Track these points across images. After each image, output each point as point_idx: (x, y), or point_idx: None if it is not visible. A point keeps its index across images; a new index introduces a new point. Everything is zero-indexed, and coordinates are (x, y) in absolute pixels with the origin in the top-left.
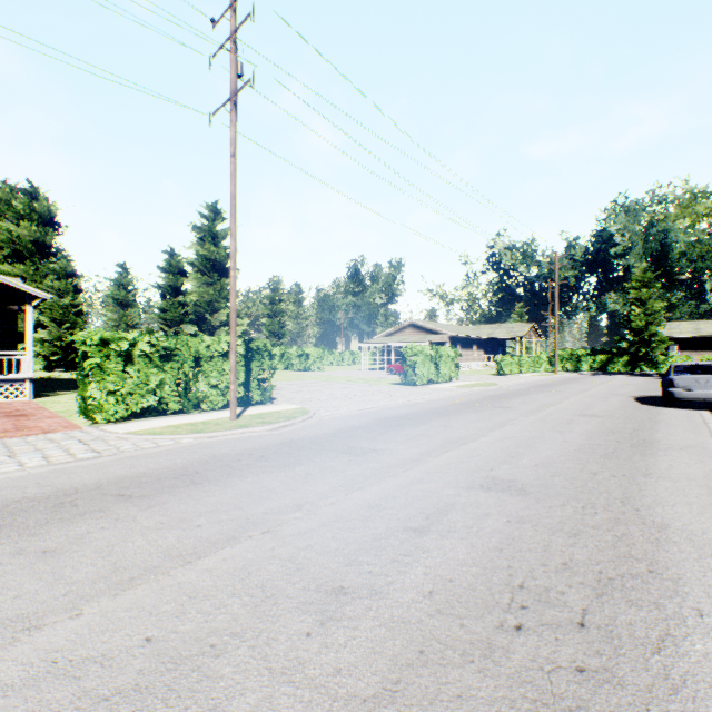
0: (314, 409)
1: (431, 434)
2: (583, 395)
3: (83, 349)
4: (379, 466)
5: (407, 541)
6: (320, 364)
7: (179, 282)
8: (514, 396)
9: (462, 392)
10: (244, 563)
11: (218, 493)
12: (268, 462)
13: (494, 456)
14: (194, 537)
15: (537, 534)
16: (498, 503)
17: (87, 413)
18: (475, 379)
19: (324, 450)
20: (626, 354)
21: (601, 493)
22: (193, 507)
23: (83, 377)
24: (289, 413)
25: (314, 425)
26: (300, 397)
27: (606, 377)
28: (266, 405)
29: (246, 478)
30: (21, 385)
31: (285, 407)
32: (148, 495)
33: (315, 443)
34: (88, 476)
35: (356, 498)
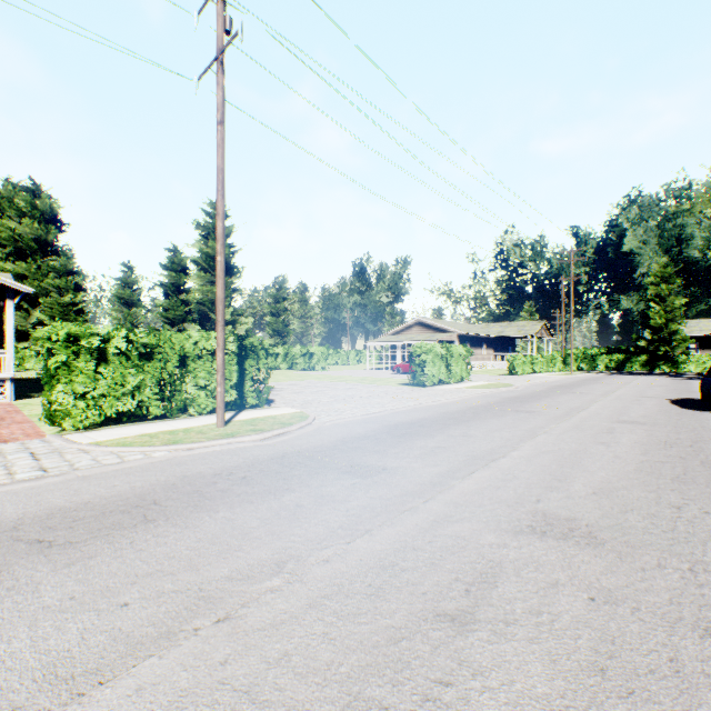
0: (314, 414)
1: (450, 446)
2: (611, 397)
3: (48, 346)
4: (391, 494)
5: (443, 645)
6: (325, 363)
7: (182, 279)
8: (535, 398)
9: (476, 393)
10: (168, 701)
11: (172, 539)
12: (250, 486)
13: (536, 479)
14: (107, 632)
15: (648, 630)
16: (566, 561)
17: (53, 419)
18: (487, 380)
19: (322, 468)
20: (645, 353)
21: (704, 543)
22: (128, 566)
23: (50, 378)
24: (286, 418)
25: (312, 434)
26: (301, 399)
27: (626, 377)
28: (261, 408)
29: (216, 513)
30: (5, 385)
31: (282, 411)
32: (75, 542)
33: (312, 458)
34: (12, 508)
35: (361, 551)
